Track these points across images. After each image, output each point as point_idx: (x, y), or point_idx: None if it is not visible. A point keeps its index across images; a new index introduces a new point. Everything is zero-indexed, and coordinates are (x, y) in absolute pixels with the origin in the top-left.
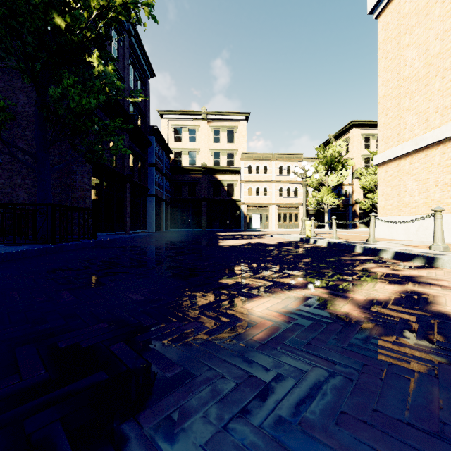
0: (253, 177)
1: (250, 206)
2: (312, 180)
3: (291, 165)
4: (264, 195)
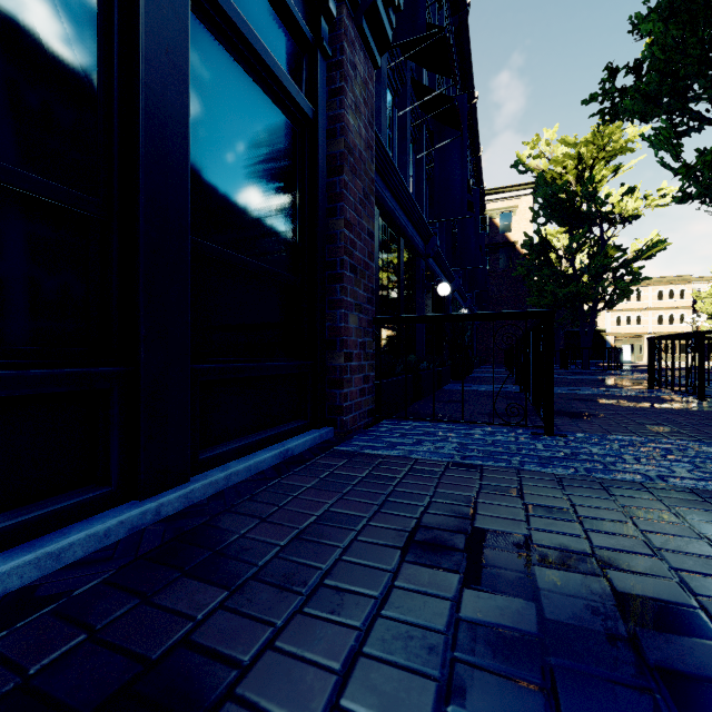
0: (622, 306)
1: (618, 337)
2: (706, 307)
3: (675, 289)
4: (637, 324)
